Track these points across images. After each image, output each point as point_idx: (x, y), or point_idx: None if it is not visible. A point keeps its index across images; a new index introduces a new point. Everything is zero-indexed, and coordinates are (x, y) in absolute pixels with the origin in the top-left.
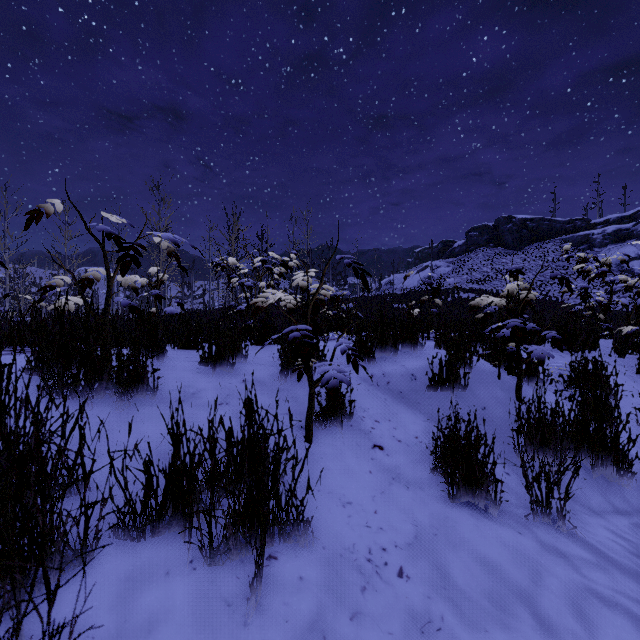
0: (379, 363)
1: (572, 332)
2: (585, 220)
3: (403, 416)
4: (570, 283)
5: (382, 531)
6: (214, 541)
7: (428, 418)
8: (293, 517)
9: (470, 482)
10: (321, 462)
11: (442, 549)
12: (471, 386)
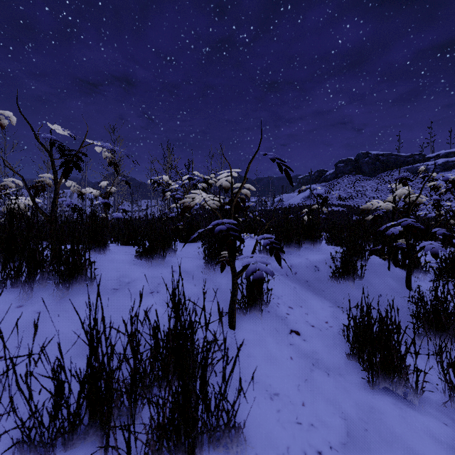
0: (286, 257)
1: (432, 233)
2: (422, 155)
3: (312, 302)
4: None
5: (313, 428)
6: (136, 453)
7: (333, 304)
8: (223, 422)
9: (387, 369)
10: (245, 349)
11: (377, 449)
12: (366, 276)
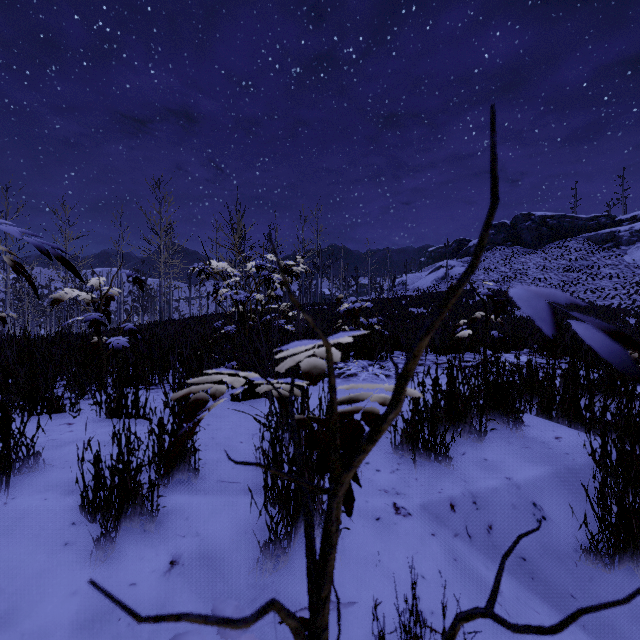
0: (455, 464)
1: None
2: (610, 217)
3: None
4: (596, 283)
5: None
6: None
7: None
8: None
9: None
10: None
11: None
12: None
